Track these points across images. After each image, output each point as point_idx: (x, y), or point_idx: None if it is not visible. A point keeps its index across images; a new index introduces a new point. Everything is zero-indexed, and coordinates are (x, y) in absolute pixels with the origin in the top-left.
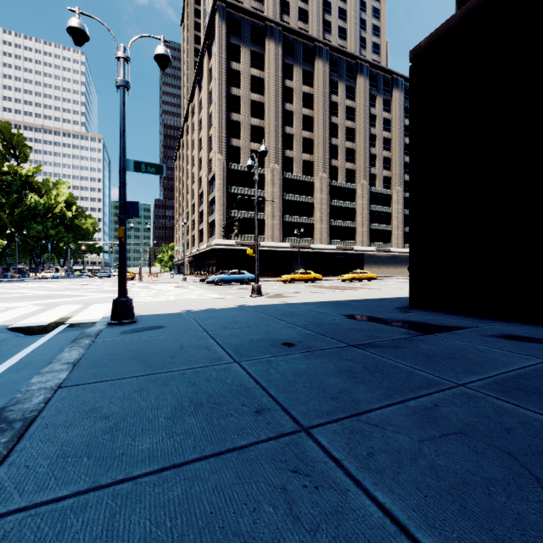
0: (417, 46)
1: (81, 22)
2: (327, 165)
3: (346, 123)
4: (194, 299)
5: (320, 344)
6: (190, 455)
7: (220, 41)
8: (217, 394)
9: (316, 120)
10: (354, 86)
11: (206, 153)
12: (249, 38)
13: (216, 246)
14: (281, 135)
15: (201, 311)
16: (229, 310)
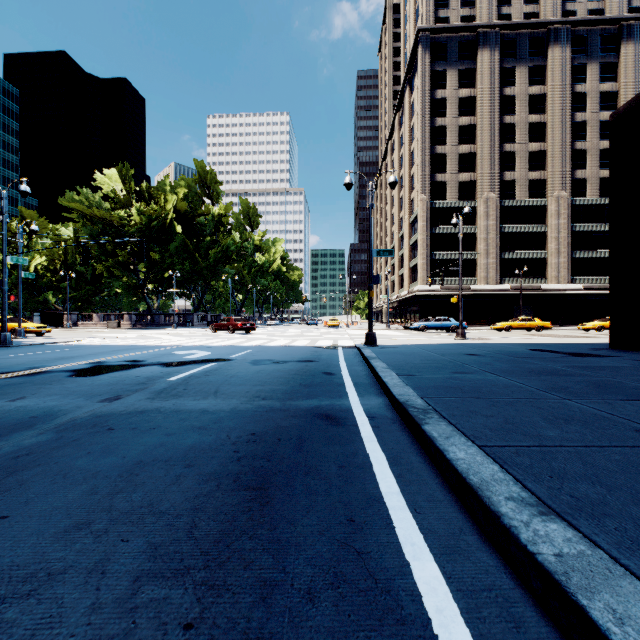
0: (616, 111)
1: (350, 179)
2: (568, 180)
3: (601, 116)
4: (406, 339)
5: (491, 355)
6: (429, 363)
7: (422, 74)
8: (435, 359)
9: (550, 125)
10: (615, 61)
11: (407, 194)
12: (456, 57)
13: (419, 292)
14: (497, 156)
15: (416, 344)
16: (436, 344)
